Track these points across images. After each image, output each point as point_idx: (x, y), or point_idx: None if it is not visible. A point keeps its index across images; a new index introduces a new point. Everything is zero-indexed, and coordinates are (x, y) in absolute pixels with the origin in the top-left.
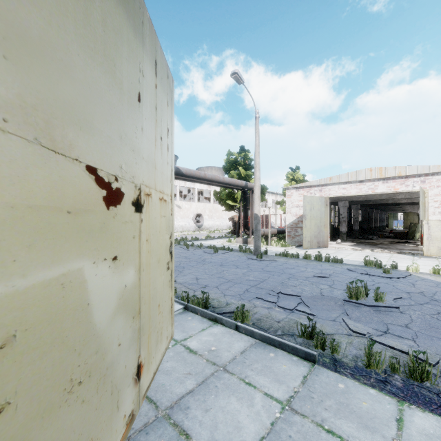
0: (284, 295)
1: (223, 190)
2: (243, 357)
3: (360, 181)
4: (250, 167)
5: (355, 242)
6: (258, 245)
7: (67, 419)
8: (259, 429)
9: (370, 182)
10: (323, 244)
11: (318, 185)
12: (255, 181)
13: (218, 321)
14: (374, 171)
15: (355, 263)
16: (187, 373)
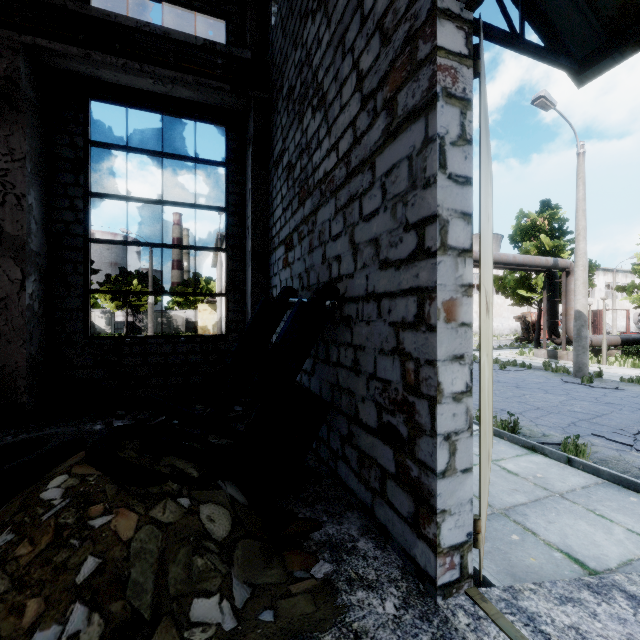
0: None
1: (509, 274)
2: (586, 492)
3: None
4: (561, 232)
5: None
6: (582, 362)
7: (484, 451)
8: (624, 553)
9: None
10: None
11: None
12: (577, 258)
13: (538, 450)
14: None
15: None
16: (512, 488)
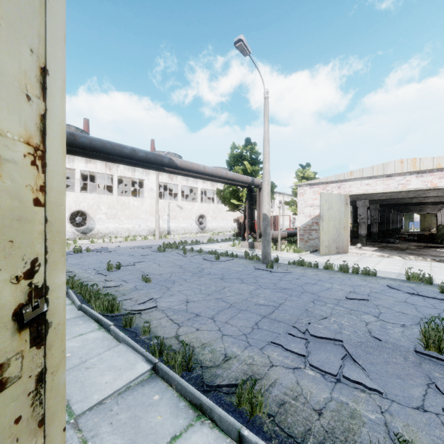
0: (314, 338)
1: (227, 188)
2: None
3: (387, 175)
4: (257, 161)
5: (377, 246)
6: (267, 252)
7: None
8: None
9: (400, 176)
10: (343, 250)
11: (335, 180)
12: (264, 175)
13: (206, 412)
14: (406, 163)
15: (392, 276)
16: None
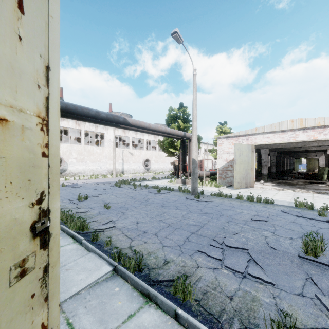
0: (228, 247)
1: (166, 140)
2: None
3: (282, 131)
4: (188, 120)
5: (275, 182)
6: (195, 186)
7: None
8: None
9: (291, 131)
10: (250, 185)
11: (245, 134)
12: (193, 130)
13: (152, 299)
14: (295, 122)
15: (284, 204)
16: None
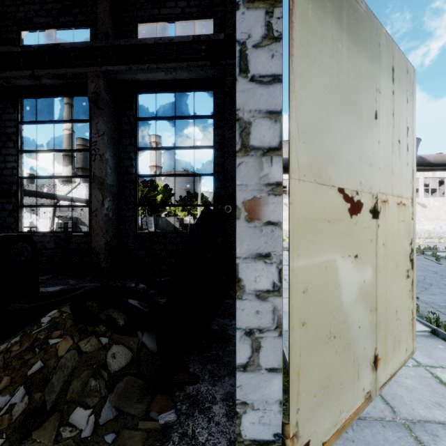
0: None
1: None
2: None
3: None
4: None
5: None
6: None
7: (328, 355)
8: None
9: None
10: None
11: None
12: None
13: None
14: None
15: None
16: (434, 401)
